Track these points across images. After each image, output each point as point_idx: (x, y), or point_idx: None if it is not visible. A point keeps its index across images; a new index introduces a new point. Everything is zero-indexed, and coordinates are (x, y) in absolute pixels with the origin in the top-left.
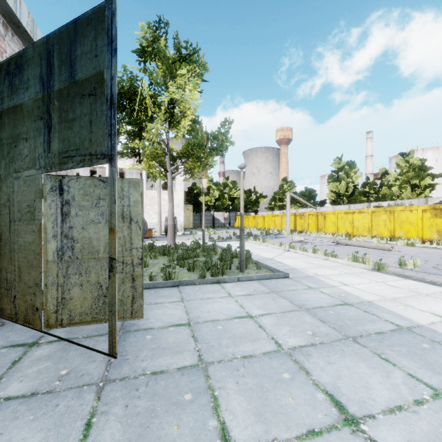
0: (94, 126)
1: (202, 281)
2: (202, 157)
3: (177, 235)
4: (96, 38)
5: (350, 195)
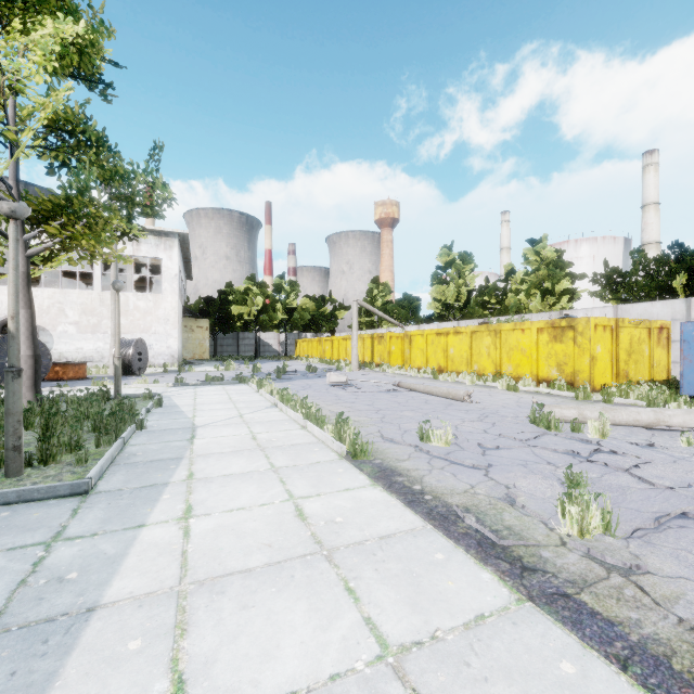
0: None
1: None
2: (87, 213)
3: (152, 372)
4: None
5: (463, 305)
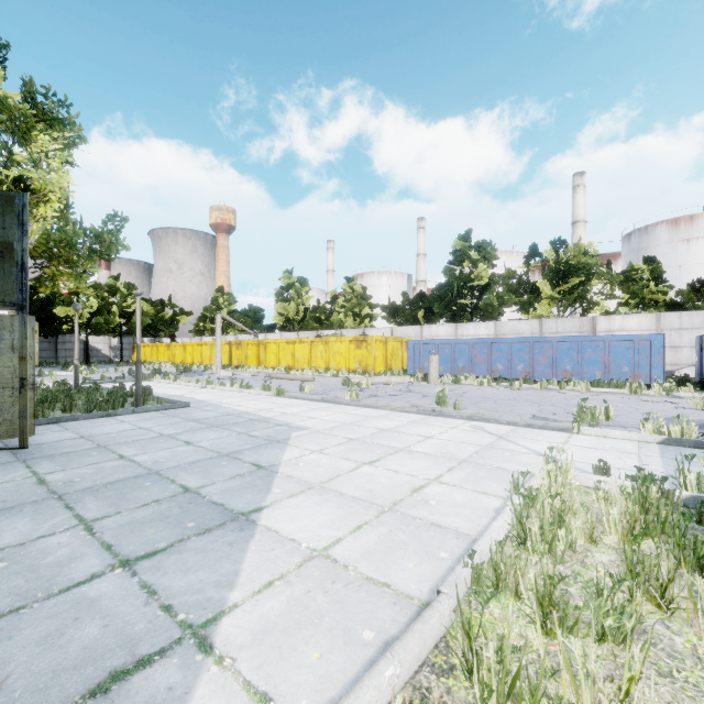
0: (2, 280)
1: (87, 416)
2: (77, 261)
3: None
4: (4, 215)
5: (301, 319)
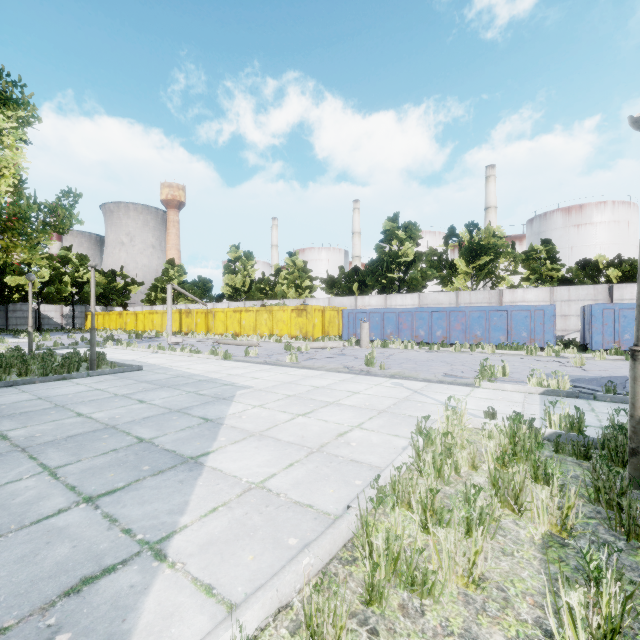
0: None
1: (44, 379)
2: (31, 234)
3: None
4: None
5: (248, 290)
